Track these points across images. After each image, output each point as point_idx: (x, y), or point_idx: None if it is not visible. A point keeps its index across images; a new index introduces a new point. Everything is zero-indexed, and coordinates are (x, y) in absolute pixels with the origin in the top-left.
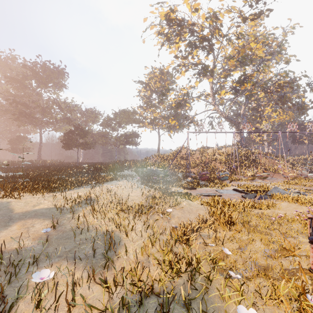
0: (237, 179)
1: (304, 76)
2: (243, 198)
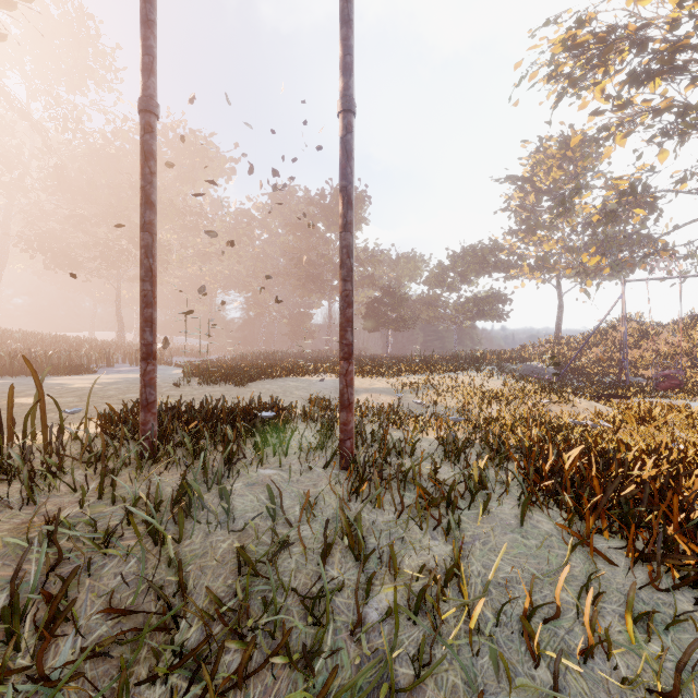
0: None
1: None
2: None
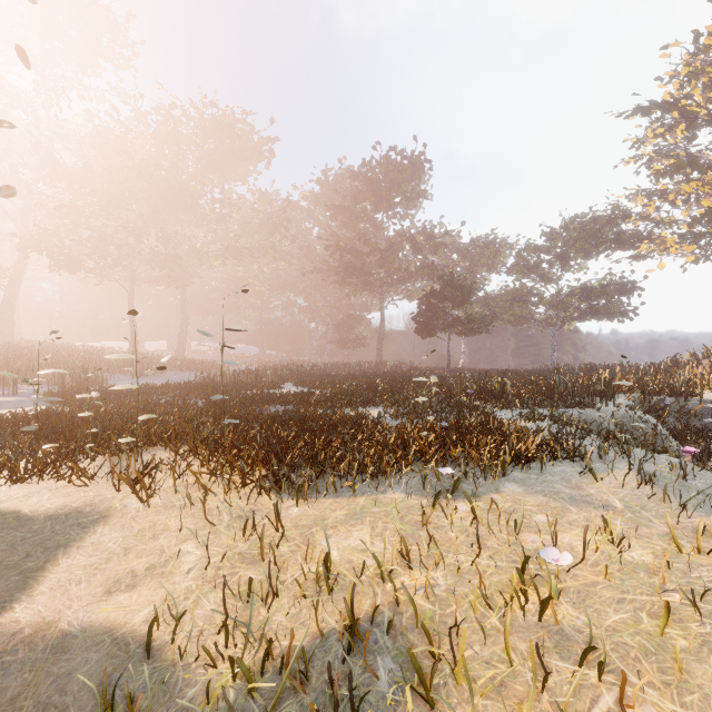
0: None
1: None
2: None
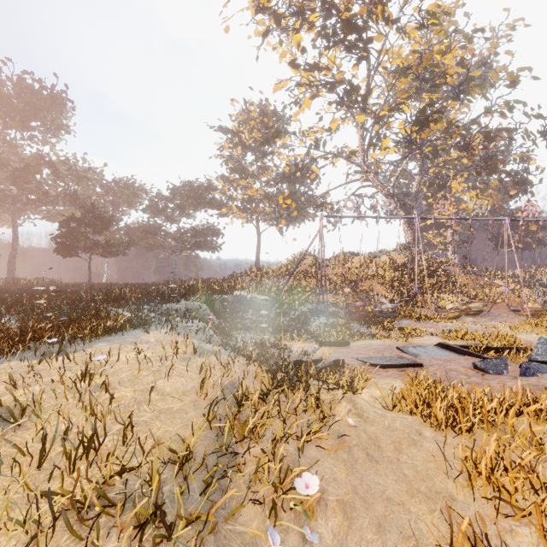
0: (427, 316)
1: (537, 116)
2: (482, 373)
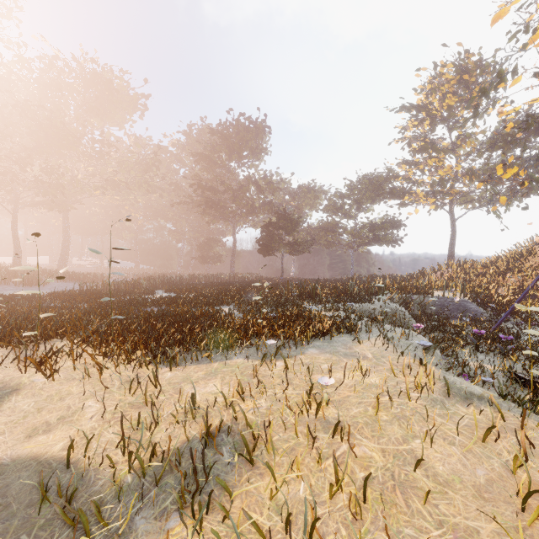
0: None
1: None
2: None
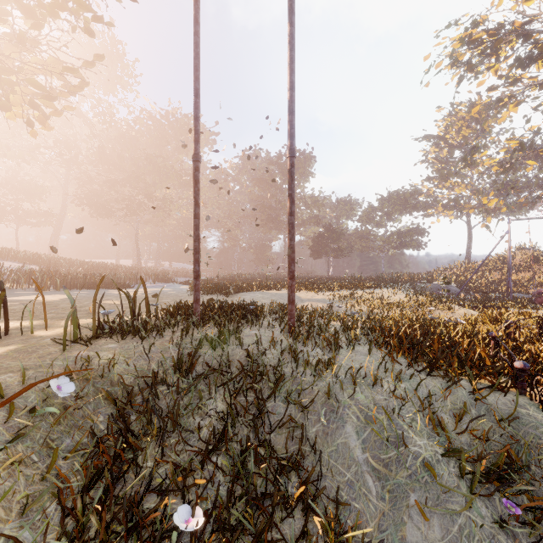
0: None
1: None
2: None
